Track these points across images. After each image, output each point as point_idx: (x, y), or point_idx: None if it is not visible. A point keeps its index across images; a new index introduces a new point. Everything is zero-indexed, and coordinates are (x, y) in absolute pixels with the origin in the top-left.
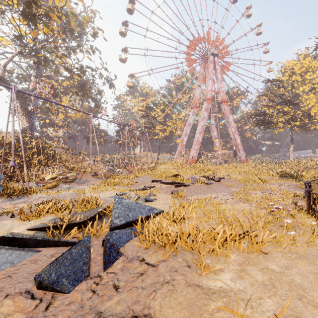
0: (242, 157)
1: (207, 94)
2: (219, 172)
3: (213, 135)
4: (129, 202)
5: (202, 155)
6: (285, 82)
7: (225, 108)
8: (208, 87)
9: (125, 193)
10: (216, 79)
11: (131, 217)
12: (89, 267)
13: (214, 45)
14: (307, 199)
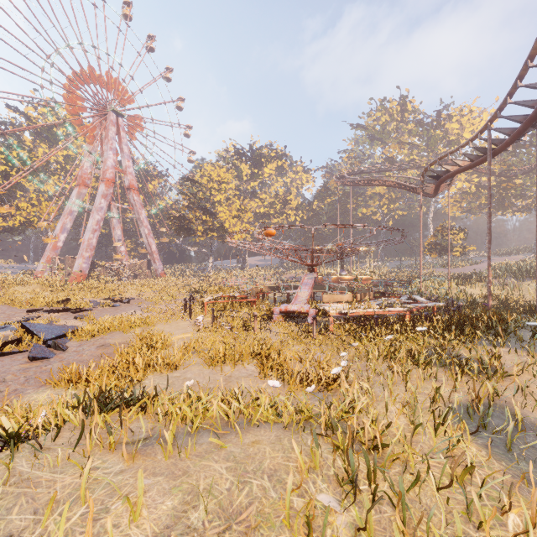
0: (159, 269)
1: (107, 172)
2: (127, 292)
3: (116, 234)
4: (45, 325)
5: (96, 267)
6: (205, 186)
7: (135, 199)
8: (108, 161)
9: (7, 325)
10: (122, 151)
11: (58, 333)
12: (54, 352)
13: (117, 96)
14: (184, 304)
